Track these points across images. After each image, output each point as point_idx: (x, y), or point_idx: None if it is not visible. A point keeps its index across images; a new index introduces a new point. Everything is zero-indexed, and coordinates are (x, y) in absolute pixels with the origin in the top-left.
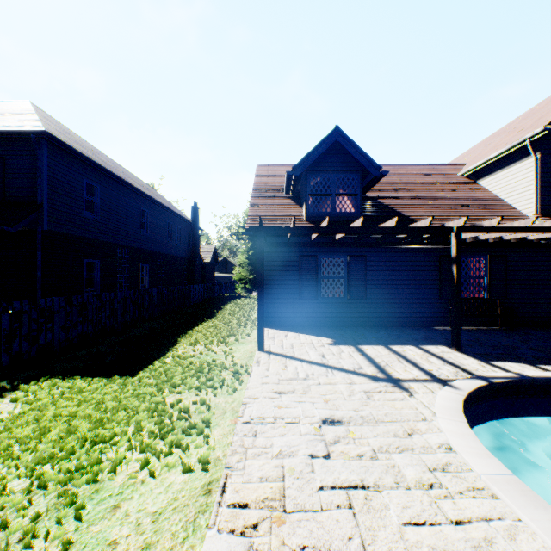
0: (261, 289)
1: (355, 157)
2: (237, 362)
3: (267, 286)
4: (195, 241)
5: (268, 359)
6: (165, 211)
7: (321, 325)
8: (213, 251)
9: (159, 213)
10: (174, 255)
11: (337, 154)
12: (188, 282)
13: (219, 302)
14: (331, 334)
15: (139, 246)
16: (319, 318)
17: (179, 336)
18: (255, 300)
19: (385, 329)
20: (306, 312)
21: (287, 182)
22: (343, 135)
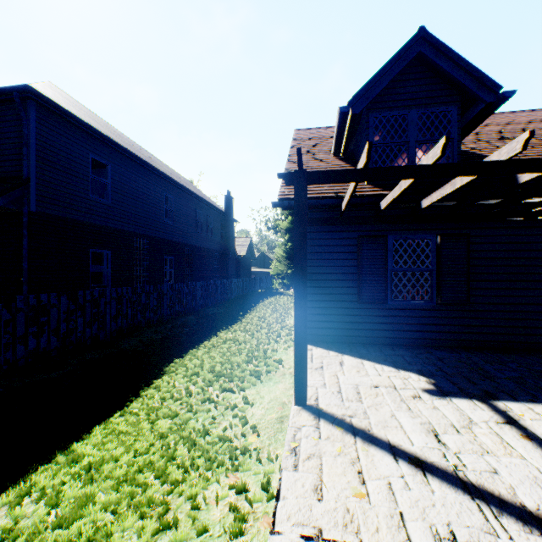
0: (300, 289)
1: (452, 76)
2: (250, 442)
3: (309, 282)
4: (229, 233)
5: (315, 439)
6: (194, 199)
7: (393, 342)
8: (249, 245)
9: (187, 201)
10: (204, 247)
11: (417, 79)
12: (221, 277)
13: (250, 301)
14: (418, 364)
15: (161, 236)
16: (390, 331)
17: (172, 359)
18: (292, 299)
19: (508, 355)
20: (369, 323)
21: (339, 128)
22: (433, 41)
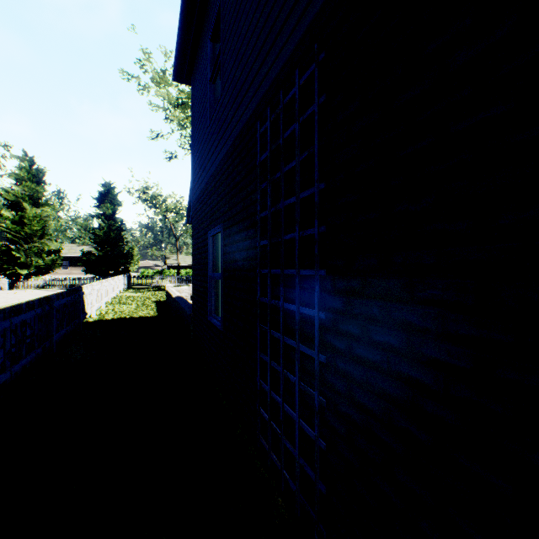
0: None
1: None
2: None
3: None
4: None
5: None
6: None
7: None
8: None
9: None
10: None
11: None
12: None
13: None
14: None
15: None
16: None
17: None
18: None
19: None
20: None
21: None
22: None
